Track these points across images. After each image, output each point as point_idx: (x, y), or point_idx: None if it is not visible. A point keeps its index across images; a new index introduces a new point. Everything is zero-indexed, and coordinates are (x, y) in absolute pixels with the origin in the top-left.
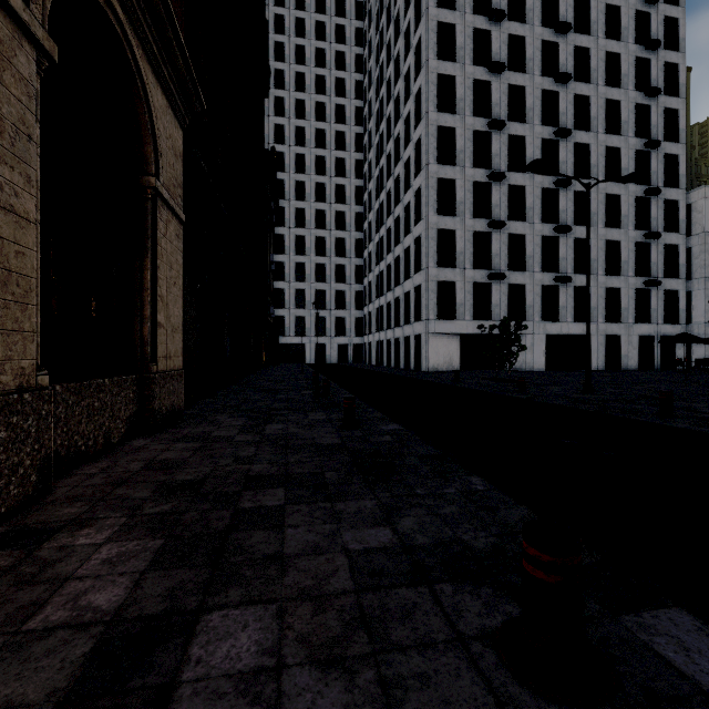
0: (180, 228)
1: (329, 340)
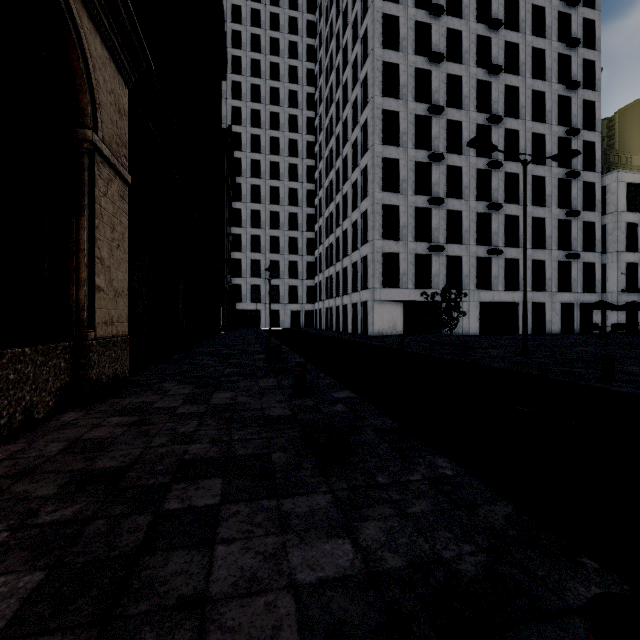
0: (124, 189)
1: (283, 307)
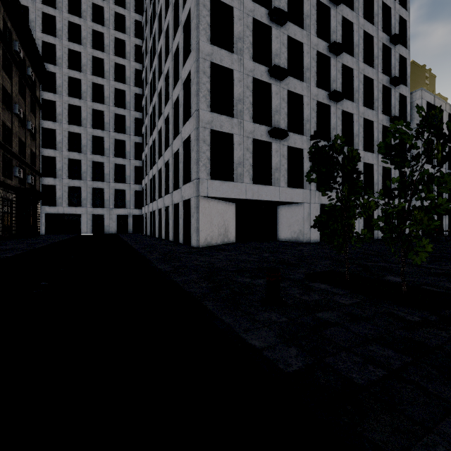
0: None
1: (108, 211)
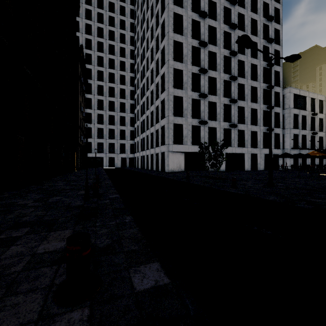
0: None
1: (116, 155)
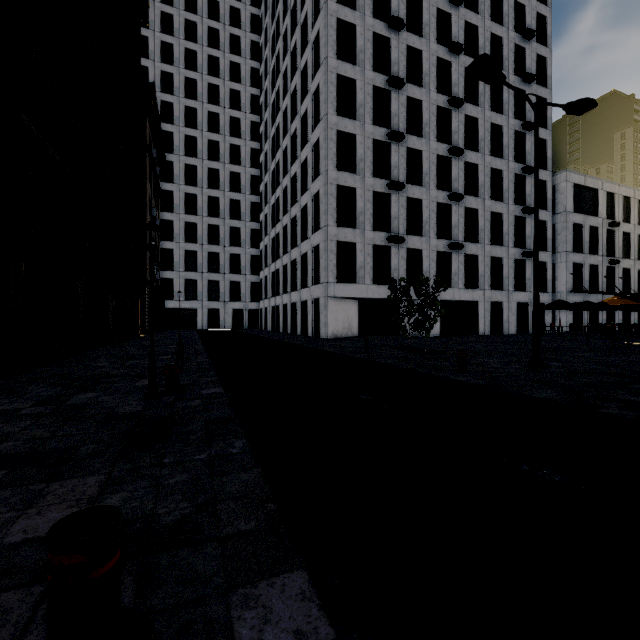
0: None
1: (223, 305)
